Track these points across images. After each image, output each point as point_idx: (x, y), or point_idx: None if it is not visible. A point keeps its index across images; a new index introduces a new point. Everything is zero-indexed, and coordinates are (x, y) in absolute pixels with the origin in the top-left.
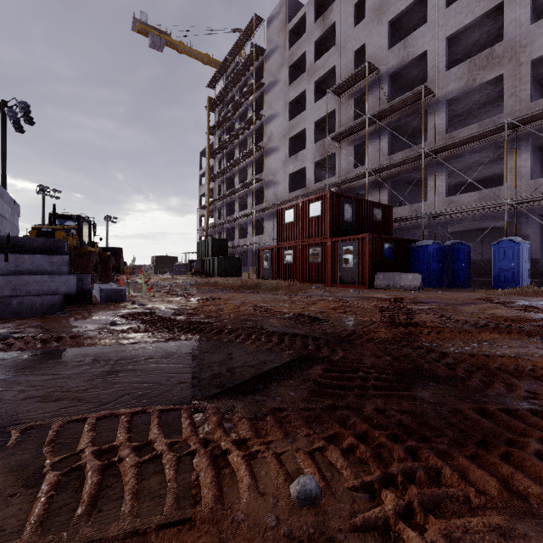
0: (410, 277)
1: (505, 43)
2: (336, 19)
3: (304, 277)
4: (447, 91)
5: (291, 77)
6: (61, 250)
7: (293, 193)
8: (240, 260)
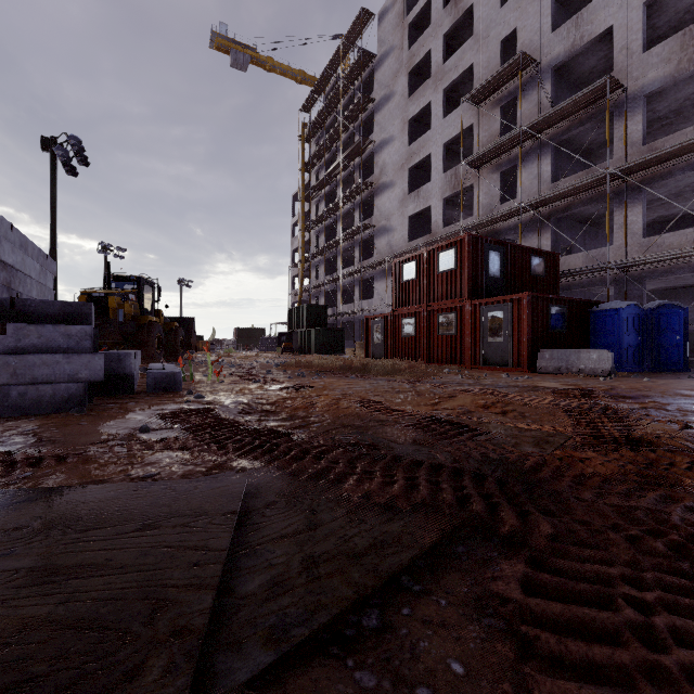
0: (594, 355)
1: None
2: None
3: (430, 356)
4: (645, 81)
5: (411, 87)
6: (87, 318)
7: (414, 241)
8: (343, 333)
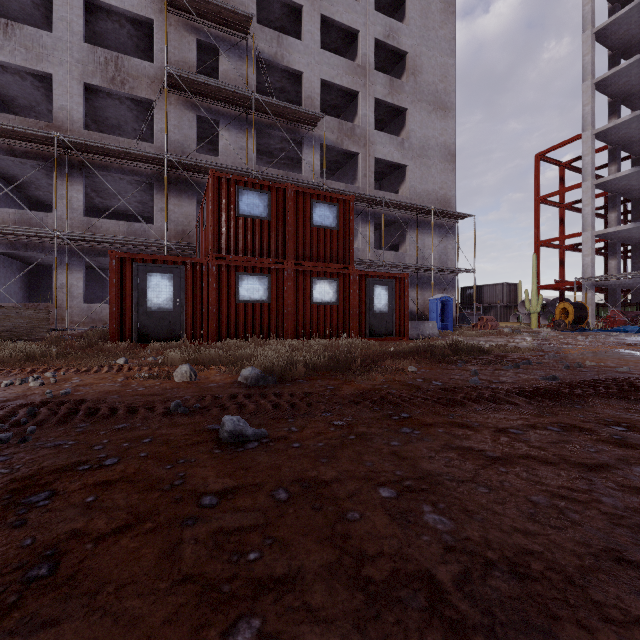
0: (431, 325)
1: (361, 129)
2: None
3: (298, 330)
4: (322, 134)
5: None
6: None
7: None
8: None
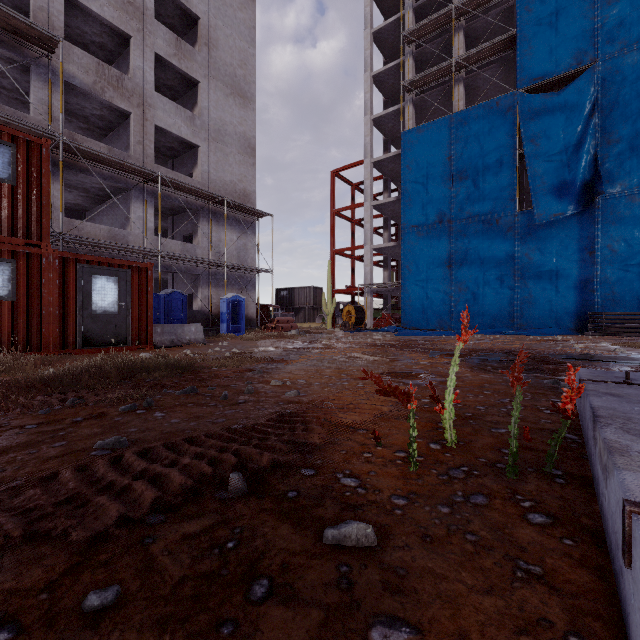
0: (193, 328)
1: (134, 84)
2: None
3: None
4: (68, 69)
5: None
6: None
7: None
8: None
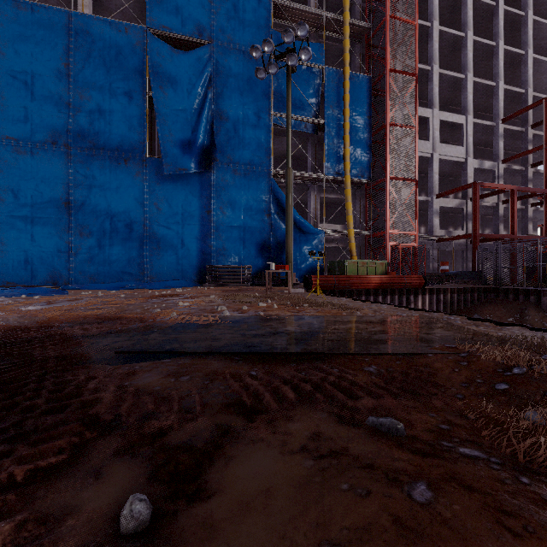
0: None
1: None
2: None
3: None
4: None
5: None
6: None
7: None
8: None
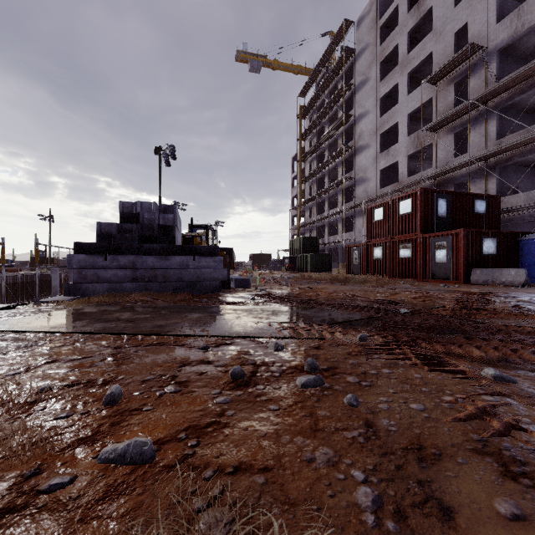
0: (512, 272)
1: None
2: (432, 3)
3: (393, 273)
4: None
5: (382, 72)
6: (217, 253)
7: (385, 188)
8: (330, 257)
